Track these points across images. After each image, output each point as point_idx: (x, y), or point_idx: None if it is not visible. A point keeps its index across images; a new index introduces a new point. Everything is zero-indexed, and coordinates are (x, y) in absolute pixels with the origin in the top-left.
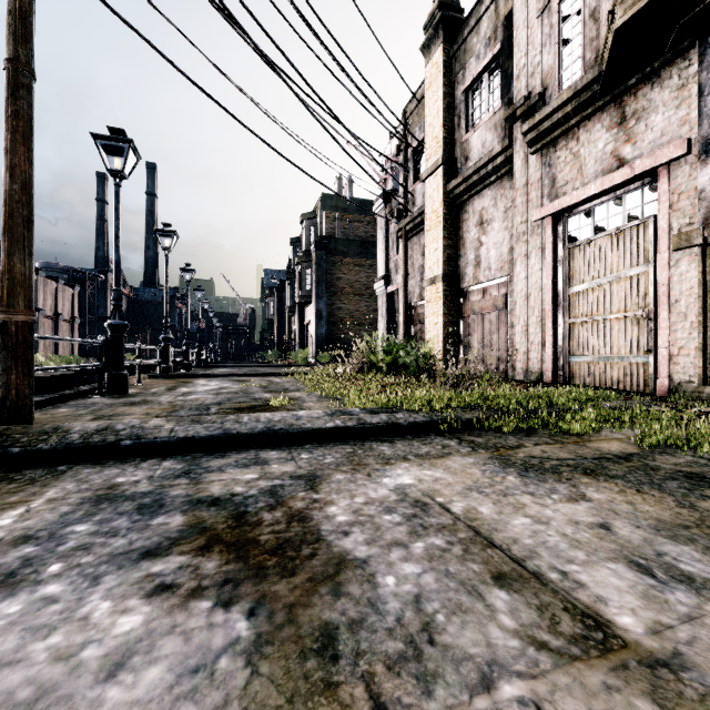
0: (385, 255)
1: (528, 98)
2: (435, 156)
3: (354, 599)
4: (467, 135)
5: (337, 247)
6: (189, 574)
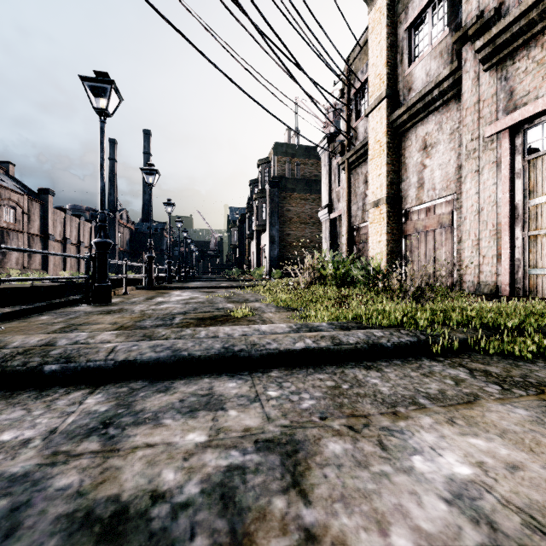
0: (328, 187)
1: (480, 16)
2: (378, 92)
3: None
4: (410, 68)
5: (287, 185)
6: None
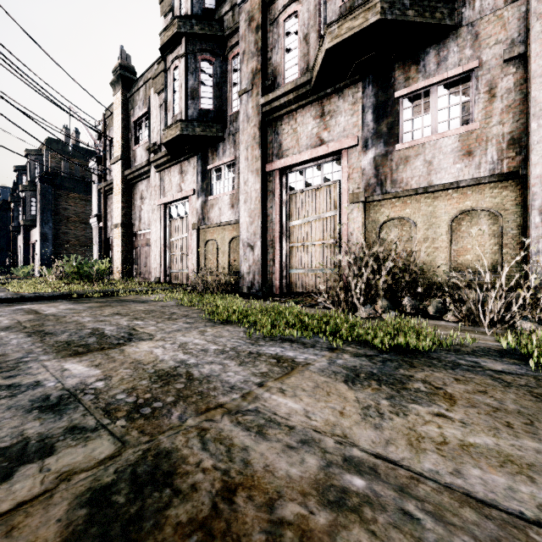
0: (98, 200)
1: (156, 144)
2: (118, 153)
3: None
4: (135, 147)
5: (64, 184)
6: None
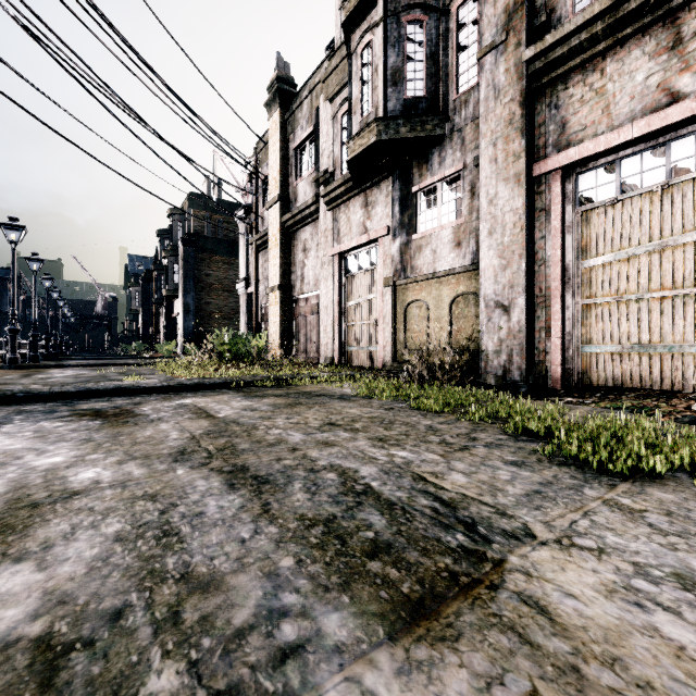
0: (245, 260)
1: (326, 172)
2: (274, 193)
3: (139, 418)
4: (296, 183)
5: (206, 245)
6: (77, 419)
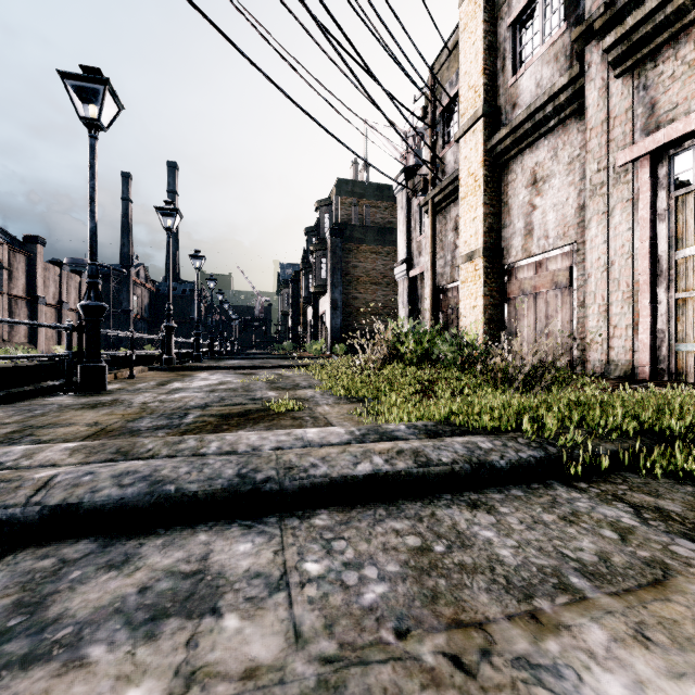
0: (406, 237)
1: (610, 4)
2: (472, 109)
3: None
4: (515, 77)
5: (353, 234)
6: None
